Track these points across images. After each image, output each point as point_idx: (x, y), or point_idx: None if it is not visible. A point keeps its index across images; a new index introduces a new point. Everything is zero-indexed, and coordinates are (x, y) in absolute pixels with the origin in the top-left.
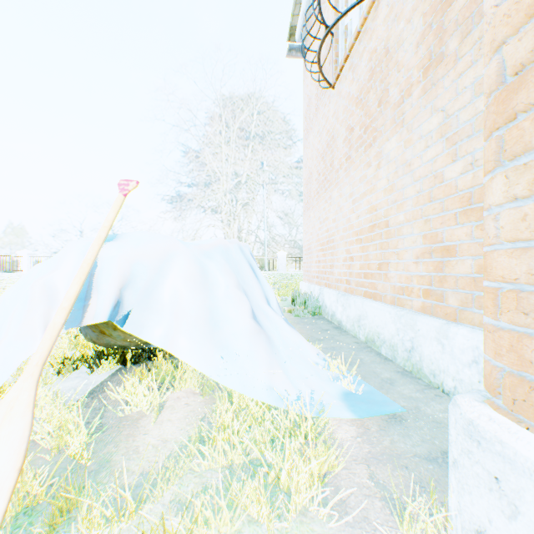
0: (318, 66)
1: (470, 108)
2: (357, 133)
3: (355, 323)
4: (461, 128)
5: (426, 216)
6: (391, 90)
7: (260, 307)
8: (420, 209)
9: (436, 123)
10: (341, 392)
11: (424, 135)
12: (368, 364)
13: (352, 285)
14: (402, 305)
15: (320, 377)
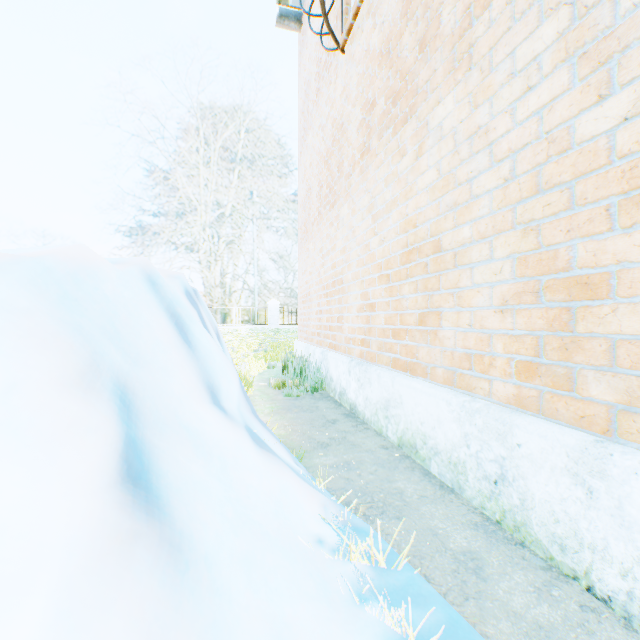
0: (320, 1)
1: None
2: (381, 109)
3: (381, 411)
4: (628, 19)
5: (527, 222)
6: (446, 13)
7: (181, 420)
8: (510, 211)
9: (554, 32)
10: None
11: (520, 69)
12: (416, 506)
13: (373, 349)
14: (470, 389)
15: (330, 598)
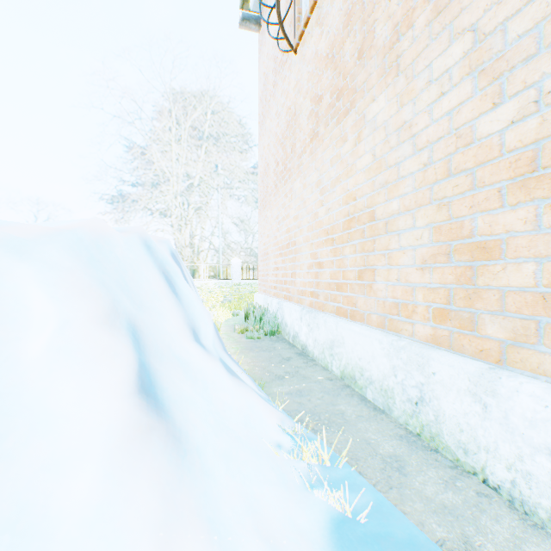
0: (277, 13)
1: (534, 6)
2: (327, 102)
3: (327, 350)
4: (514, 47)
5: (440, 199)
6: (379, 28)
7: (174, 352)
8: (428, 190)
9: (461, 51)
10: (328, 522)
11: (436, 78)
12: (354, 423)
13: (320, 299)
14: (398, 331)
15: (287, 485)
